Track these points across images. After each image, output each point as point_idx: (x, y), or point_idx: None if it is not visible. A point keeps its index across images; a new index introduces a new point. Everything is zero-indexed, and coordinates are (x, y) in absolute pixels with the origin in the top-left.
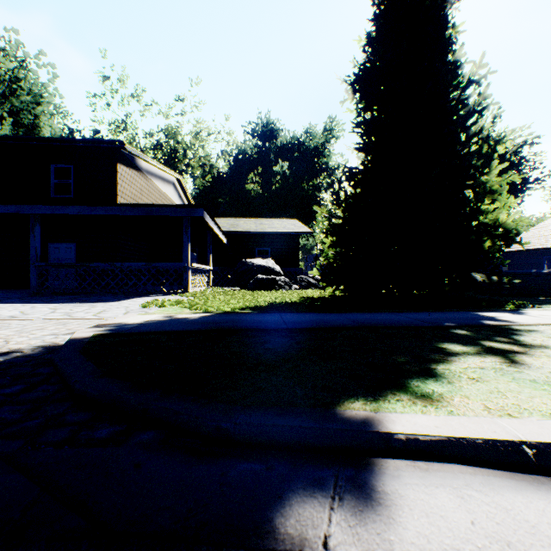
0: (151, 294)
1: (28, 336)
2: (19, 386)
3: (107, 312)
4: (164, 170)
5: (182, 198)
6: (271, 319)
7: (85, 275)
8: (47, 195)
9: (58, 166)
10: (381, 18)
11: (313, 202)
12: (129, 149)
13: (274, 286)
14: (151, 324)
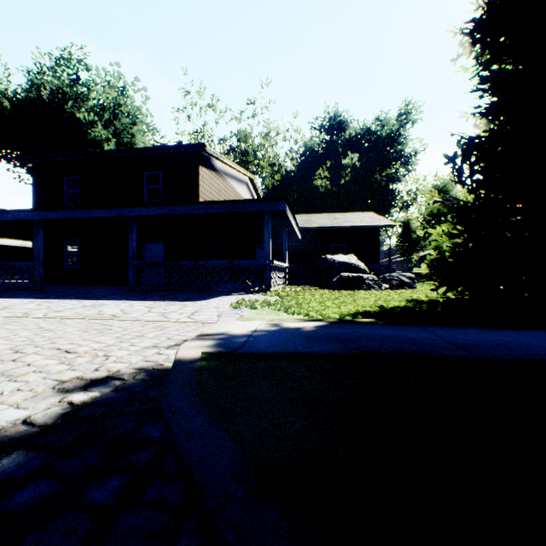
0: (232, 293)
1: (128, 348)
2: (116, 480)
3: (199, 313)
4: (238, 170)
5: (254, 197)
6: (424, 338)
7: (173, 273)
8: (142, 200)
9: (150, 173)
10: None
11: (386, 194)
12: (209, 151)
13: (361, 285)
14: (263, 337)
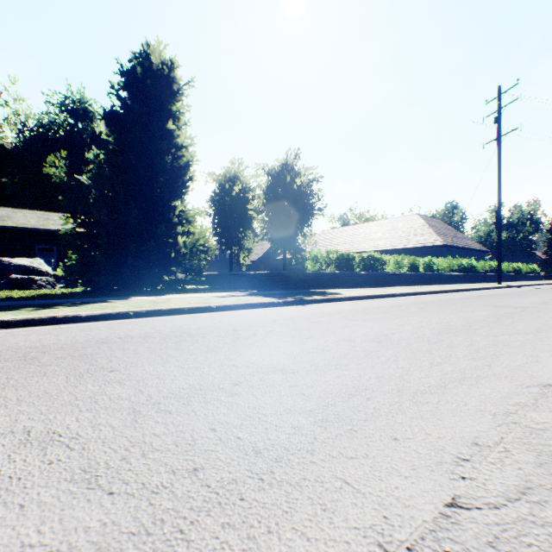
0: None
1: None
2: None
3: None
4: None
5: None
6: None
7: None
8: None
9: None
10: (126, 76)
11: None
12: None
13: (32, 285)
14: None
